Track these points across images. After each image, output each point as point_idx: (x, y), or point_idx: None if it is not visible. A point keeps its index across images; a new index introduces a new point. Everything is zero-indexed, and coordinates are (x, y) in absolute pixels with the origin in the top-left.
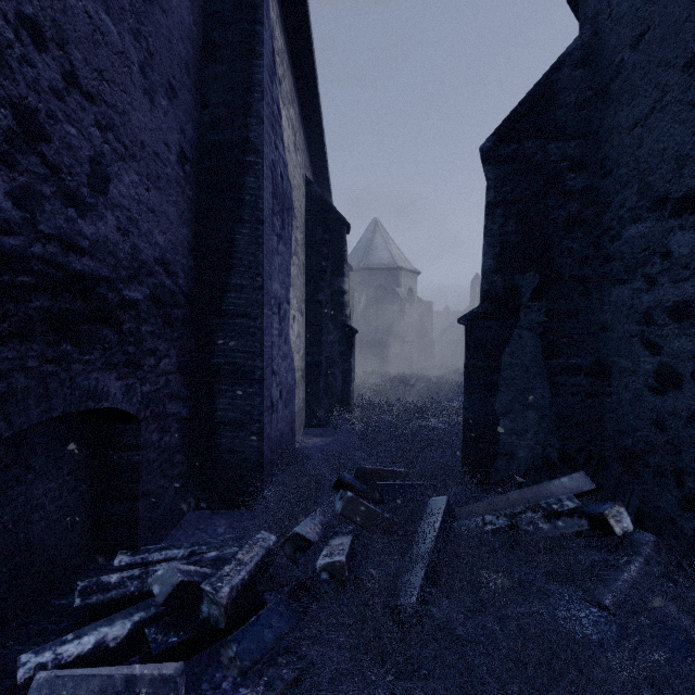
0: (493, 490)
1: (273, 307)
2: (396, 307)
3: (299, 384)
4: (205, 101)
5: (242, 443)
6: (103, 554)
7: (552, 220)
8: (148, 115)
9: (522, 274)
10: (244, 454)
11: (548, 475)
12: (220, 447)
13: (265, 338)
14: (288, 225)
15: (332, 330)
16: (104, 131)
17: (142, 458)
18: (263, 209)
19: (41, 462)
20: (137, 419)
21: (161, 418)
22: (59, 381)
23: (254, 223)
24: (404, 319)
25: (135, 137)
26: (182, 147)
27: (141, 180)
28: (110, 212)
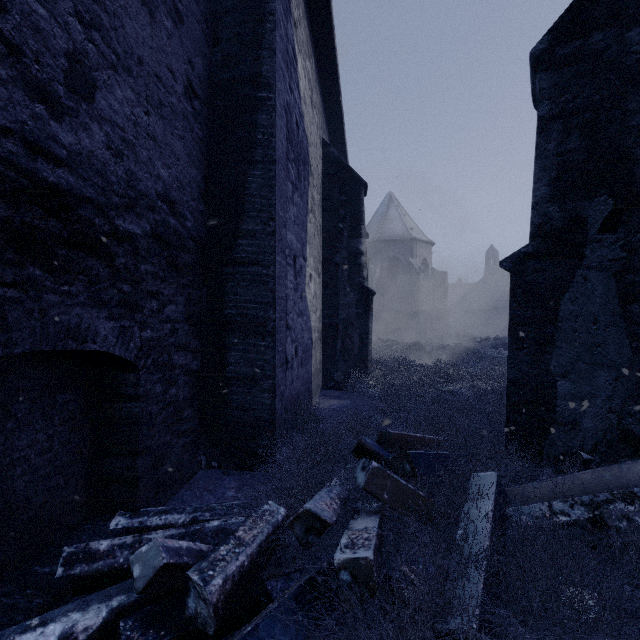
0: (548, 466)
1: (287, 258)
2: (411, 278)
3: (315, 345)
4: (216, 38)
5: (254, 400)
6: (103, 513)
7: (632, 128)
8: (147, 30)
9: (589, 200)
10: (256, 412)
11: (627, 452)
12: (232, 404)
13: (278, 288)
14: (304, 179)
15: (349, 292)
16: (88, 28)
17: (142, 411)
18: (276, 147)
19: (25, 409)
20: (136, 367)
21: (166, 369)
22: (23, 311)
23: (267, 163)
24: (418, 289)
25: (130, 49)
26: (191, 80)
27: (139, 101)
28: (96, 124)
